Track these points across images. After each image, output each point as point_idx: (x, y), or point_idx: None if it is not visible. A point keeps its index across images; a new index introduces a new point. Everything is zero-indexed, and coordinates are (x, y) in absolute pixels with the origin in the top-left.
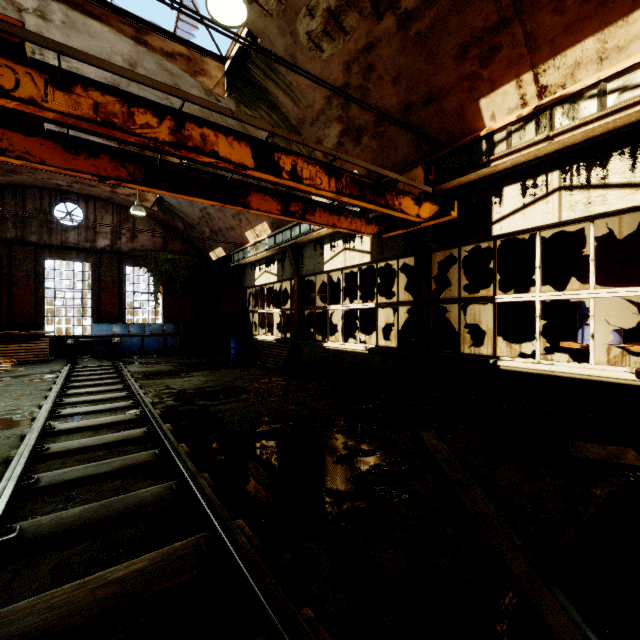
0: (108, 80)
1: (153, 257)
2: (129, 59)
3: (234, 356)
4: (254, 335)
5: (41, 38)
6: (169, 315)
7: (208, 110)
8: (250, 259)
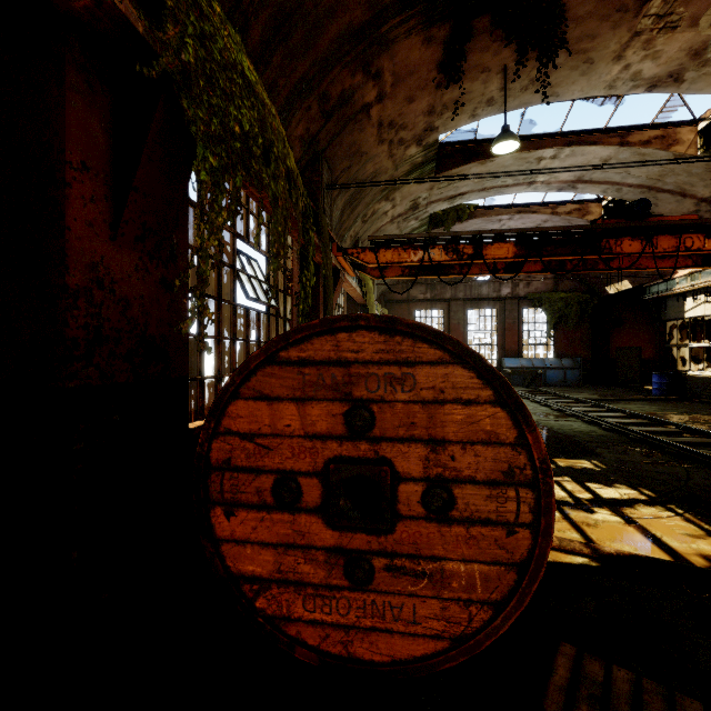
0: (575, 176)
1: (546, 298)
2: (605, 158)
3: (657, 391)
4: (681, 371)
5: (709, 220)
6: (559, 350)
7: (669, 169)
8: (680, 290)
